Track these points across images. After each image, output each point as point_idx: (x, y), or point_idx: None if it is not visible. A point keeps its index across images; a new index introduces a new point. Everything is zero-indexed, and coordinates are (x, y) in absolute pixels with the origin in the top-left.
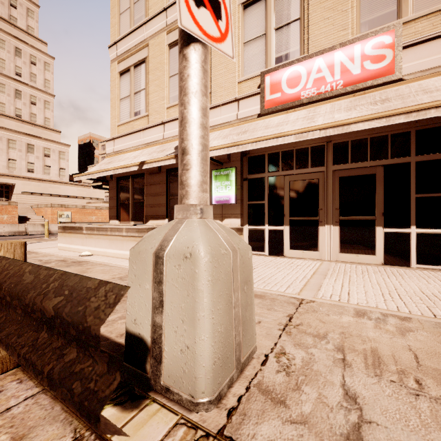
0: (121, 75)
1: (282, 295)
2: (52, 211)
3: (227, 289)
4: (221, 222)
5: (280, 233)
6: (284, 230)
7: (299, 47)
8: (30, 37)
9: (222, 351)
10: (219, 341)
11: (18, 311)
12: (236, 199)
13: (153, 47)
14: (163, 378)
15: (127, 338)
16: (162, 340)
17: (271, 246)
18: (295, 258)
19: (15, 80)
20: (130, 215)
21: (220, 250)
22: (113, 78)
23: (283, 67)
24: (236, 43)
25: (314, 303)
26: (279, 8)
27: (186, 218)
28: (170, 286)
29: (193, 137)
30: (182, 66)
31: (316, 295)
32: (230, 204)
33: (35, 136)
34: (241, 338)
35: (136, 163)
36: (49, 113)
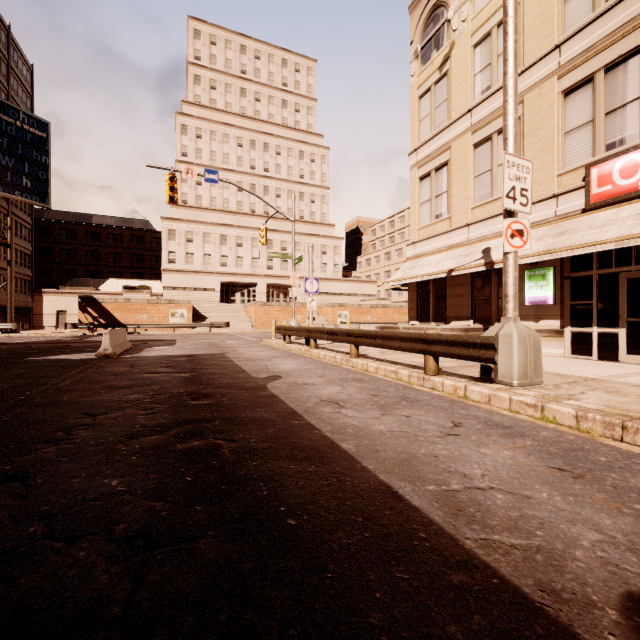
0: (421, 180)
1: (580, 376)
2: (333, 311)
3: (525, 349)
4: (536, 323)
5: (613, 337)
6: (618, 333)
7: (638, 129)
8: (310, 135)
9: (523, 370)
10: (521, 366)
11: (458, 347)
12: (554, 300)
13: (456, 150)
14: (499, 378)
15: (482, 367)
16: (498, 365)
17: (600, 350)
18: (632, 364)
19: (299, 183)
20: (431, 316)
21: (522, 334)
22: (412, 184)
23: (614, 157)
24: (555, 134)
25: (604, 380)
26: (611, 90)
27: (507, 322)
28: (501, 346)
29: (510, 290)
30: (505, 261)
31: (613, 379)
32: (547, 305)
33: (315, 234)
34: (533, 371)
35: (444, 271)
36: (325, 208)
